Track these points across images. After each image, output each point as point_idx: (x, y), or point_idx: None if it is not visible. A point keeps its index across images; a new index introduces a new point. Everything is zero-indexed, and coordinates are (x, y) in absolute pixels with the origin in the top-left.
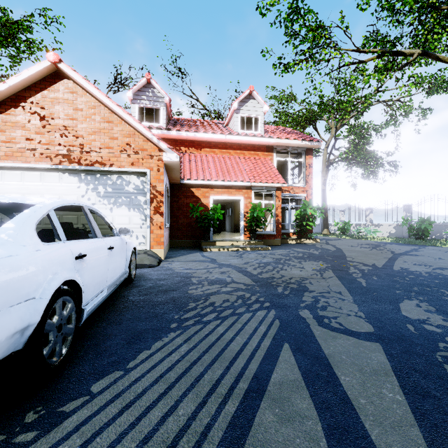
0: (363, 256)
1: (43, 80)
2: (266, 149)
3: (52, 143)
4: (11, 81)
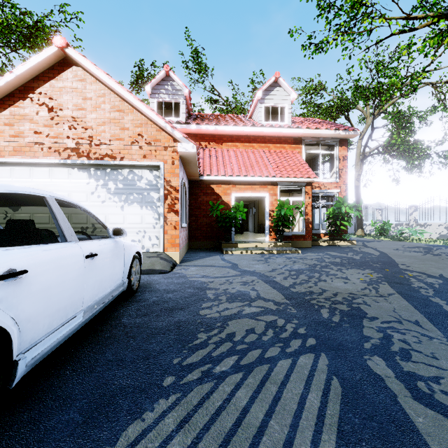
0: (420, 263)
1: (51, 69)
2: (293, 141)
3: (61, 136)
4: (18, 70)
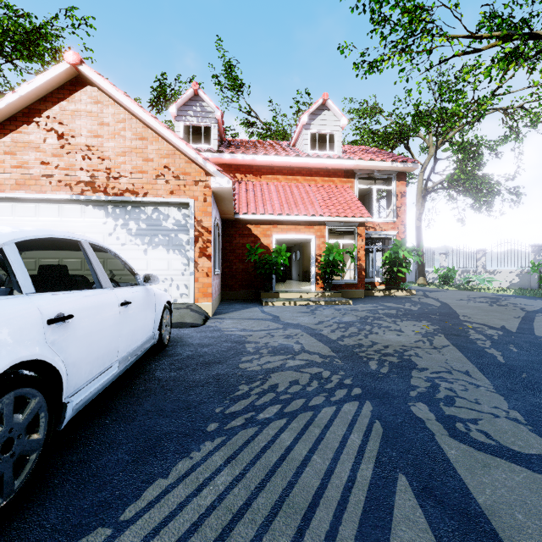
0: (483, 314)
1: (62, 89)
2: (344, 174)
3: (73, 168)
4: (22, 90)
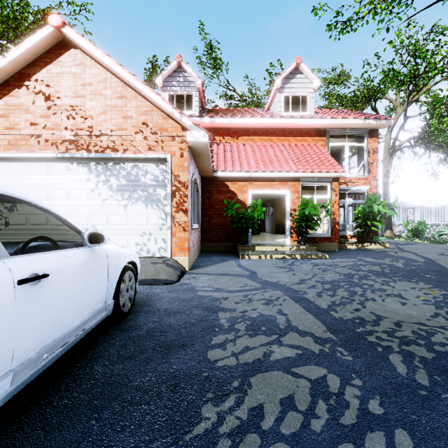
0: None
1: (48, 53)
2: (316, 133)
3: (58, 128)
4: (11, 55)
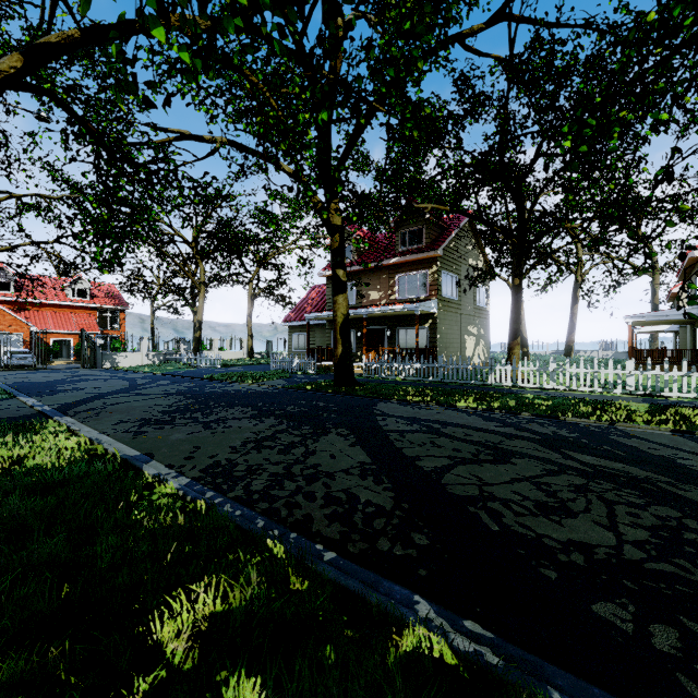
0: None
1: None
2: (92, 309)
3: None
4: None
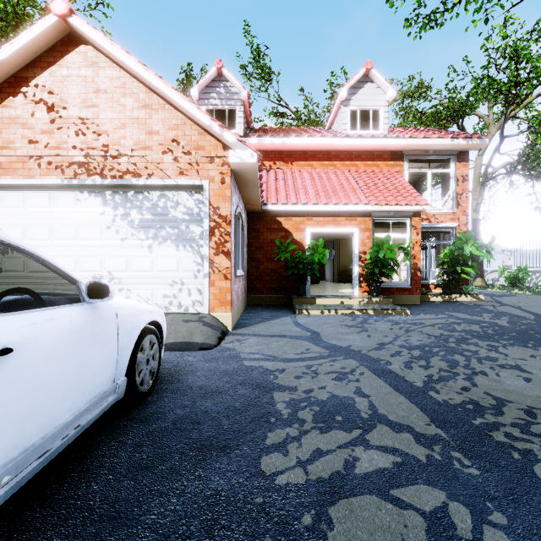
0: None
1: (52, 50)
2: (391, 156)
3: (64, 146)
4: (4, 52)
